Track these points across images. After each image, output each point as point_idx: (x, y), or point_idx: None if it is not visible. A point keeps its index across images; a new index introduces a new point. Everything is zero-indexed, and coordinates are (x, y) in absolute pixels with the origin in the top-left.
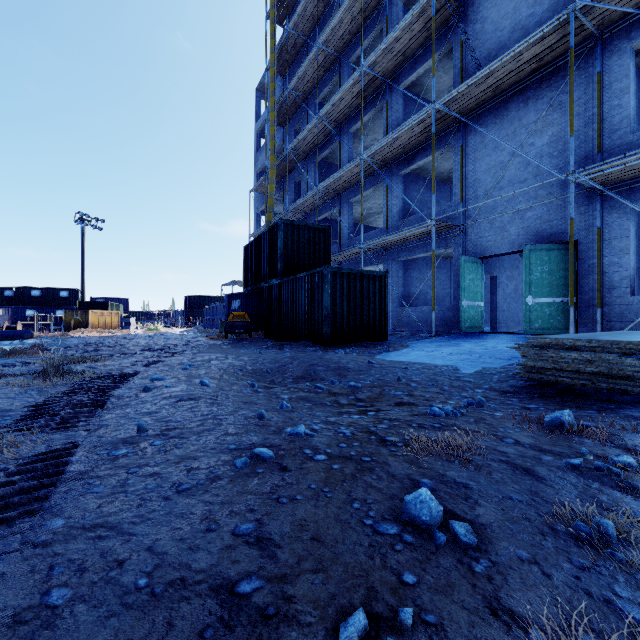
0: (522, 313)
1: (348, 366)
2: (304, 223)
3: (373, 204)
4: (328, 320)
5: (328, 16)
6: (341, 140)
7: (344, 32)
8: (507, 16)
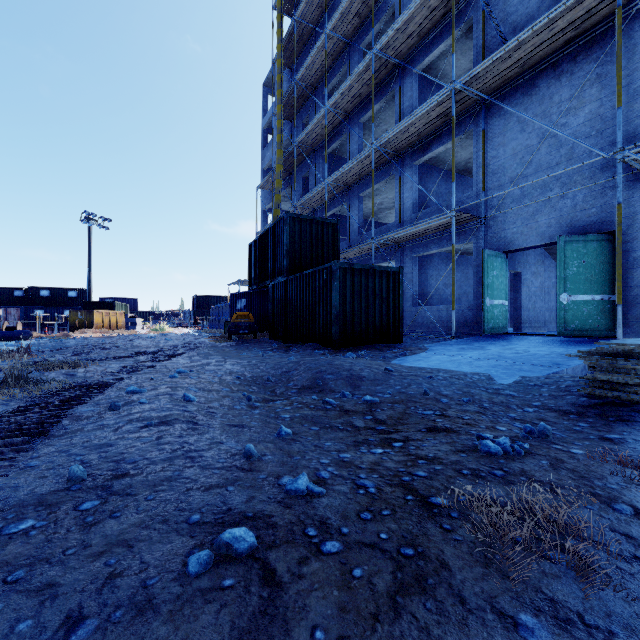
0: (548, 313)
1: (362, 374)
2: (312, 217)
3: (384, 198)
4: (338, 320)
5: (337, 2)
6: (351, 131)
7: (354, 16)
8: None
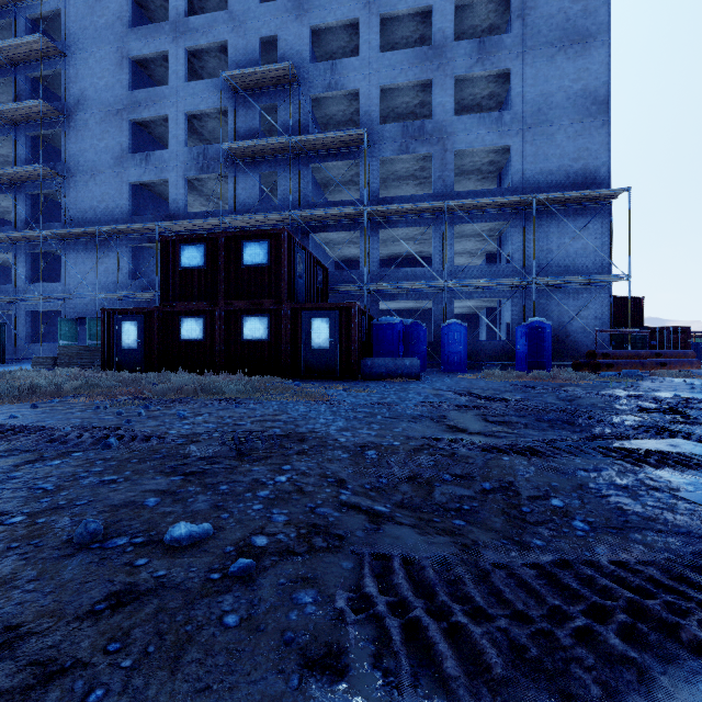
0: None
1: None
2: None
3: (10, 257)
4: None
5: None
6: None
7: None
8: (89, 199)
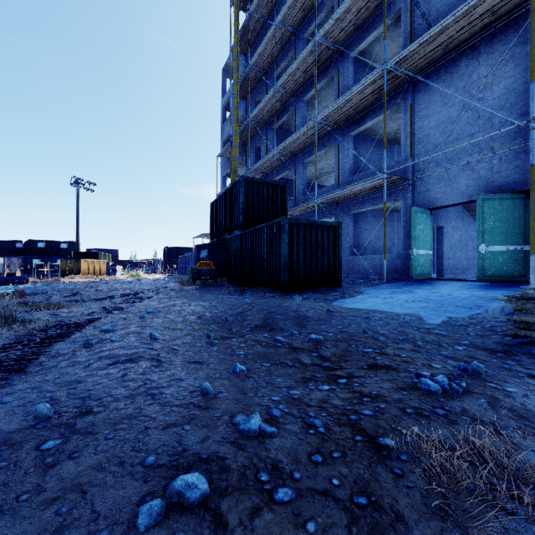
0: (466, 261)
1: (307, 315)
2: (263, 180)
3: (325, 164)
4: (286, 268)
5: None
6: (296, 108)
7: (299, 10)
8: None
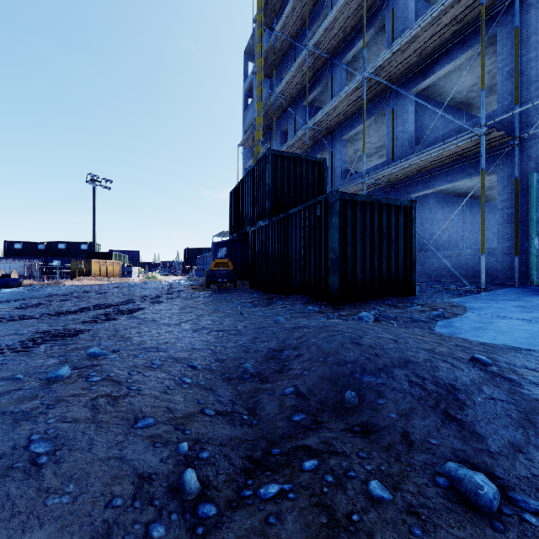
0: None
1: (441, 377)
2: (295, 154)
3: (366, 144)
4: (336, 267)
5: None
6: (332, 74)
7: None
8: None
